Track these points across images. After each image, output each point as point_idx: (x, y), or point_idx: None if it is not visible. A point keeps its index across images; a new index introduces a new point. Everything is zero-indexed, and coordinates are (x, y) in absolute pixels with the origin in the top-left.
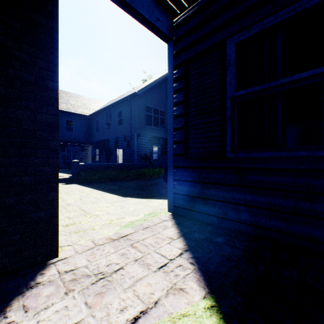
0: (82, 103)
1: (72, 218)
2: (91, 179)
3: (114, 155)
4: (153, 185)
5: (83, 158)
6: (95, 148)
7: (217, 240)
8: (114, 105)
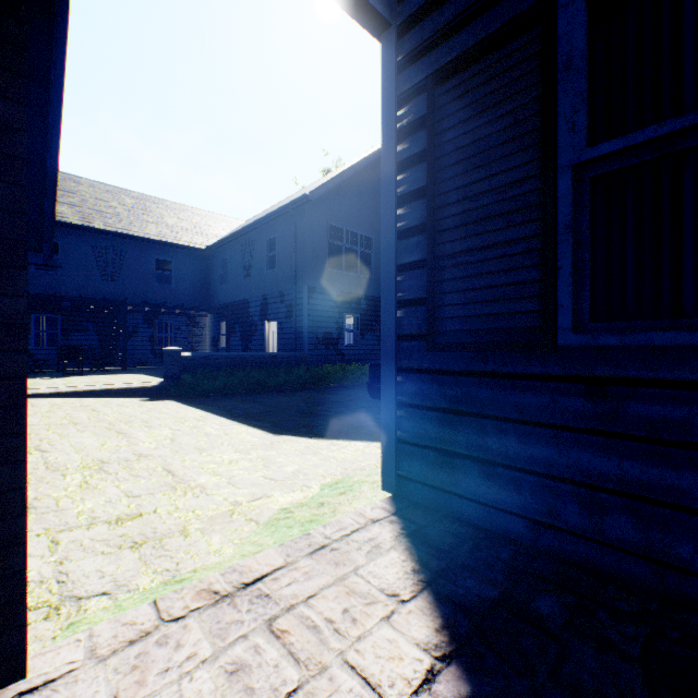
0: (192, 223)
1: (138, 497)
2: (206, 390)
3: (259, 334)
4: (345, 404)
5: (194, 341)
6: (219, 319)
7: (542, 608)
8: (258, 224)
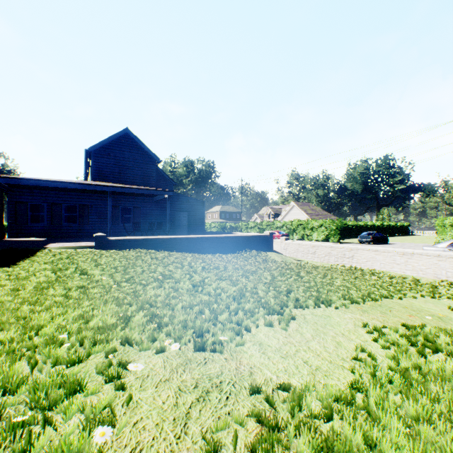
0: None
1: None
2: None
3: None
4: None
5: None
6: None
7: (28, 238)
8: None
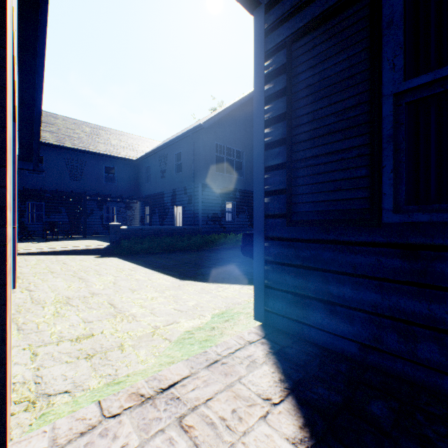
0: (128, 143)
1: (91, 322)
2: (136, 250)
3: (171, 214)
4: (226, 260)
5: (129, 219)
6: (144, 205)
7: (375, 411)
8: (170, 143)
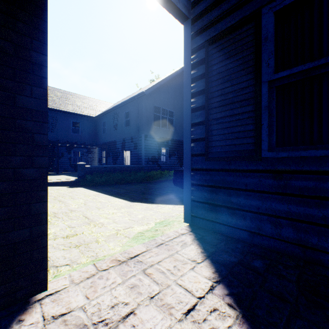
0: (89, 104)
1: (74, 227)
2: (97, 182)
3: (121, 157)
4: (162, 189)
5: (90, 160)
6: (101, 150)
7: (256, 265)
8: (120, 105)
